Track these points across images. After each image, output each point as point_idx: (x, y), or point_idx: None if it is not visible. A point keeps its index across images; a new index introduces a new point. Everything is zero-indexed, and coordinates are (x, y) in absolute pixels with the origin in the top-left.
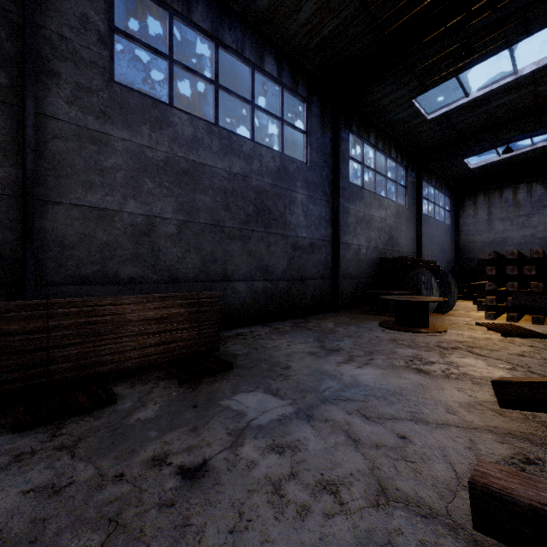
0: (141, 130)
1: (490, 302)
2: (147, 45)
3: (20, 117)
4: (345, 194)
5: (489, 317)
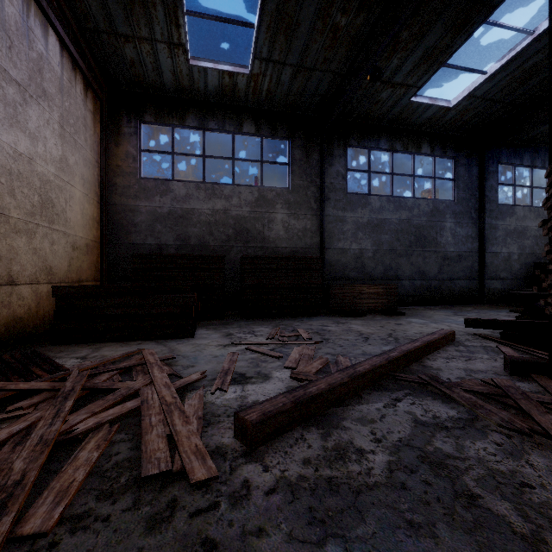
0: (357, 211)
1: None
2: (359, 170)
3: (319, 219)
4: (493, 214)
5: None
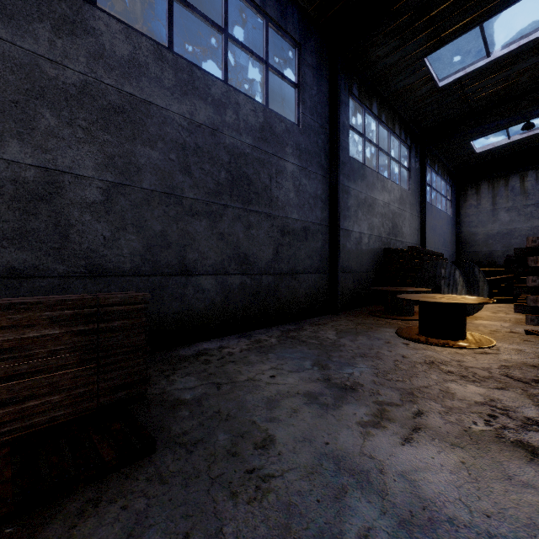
0: (33, 29)
1: (533, 302)
2: None
3: None
4: (345, 170)
5: (532, 321)
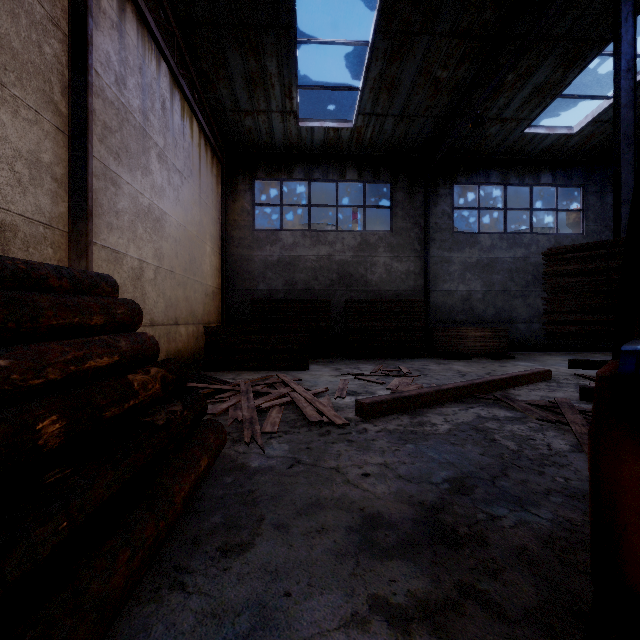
0: (465, 250)
1: None
2: (467, 208)
3: (423, 260)
4: None
5: None
